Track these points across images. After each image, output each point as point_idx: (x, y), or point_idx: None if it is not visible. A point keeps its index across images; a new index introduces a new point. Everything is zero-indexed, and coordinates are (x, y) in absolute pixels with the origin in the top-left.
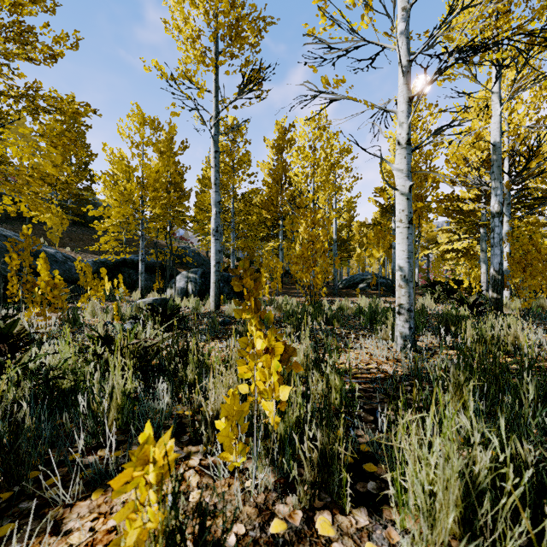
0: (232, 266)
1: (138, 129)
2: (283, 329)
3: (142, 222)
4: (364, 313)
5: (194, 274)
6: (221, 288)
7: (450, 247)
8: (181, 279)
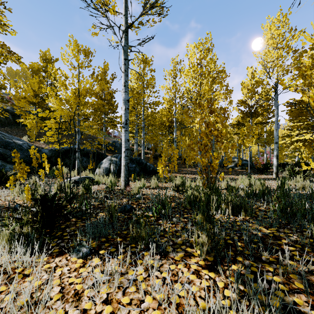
0: (142, 152)
1: (74, 55)
2: (187, 222)
3: (78, 121)
4: (258, 195)
5: (115, 158)
6: (134, 168)
7: (302, 138)
8: (106, 161)
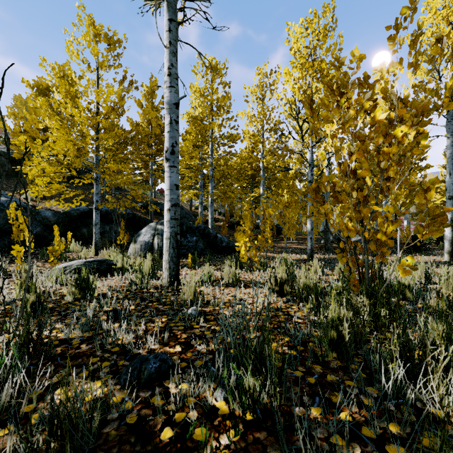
0: (210, 217)
1: (88, 42)
2: None
3: (96, 161)
4: None
5: (163, 226)
6: (195, 242)
7: None
8: (147, 231)
